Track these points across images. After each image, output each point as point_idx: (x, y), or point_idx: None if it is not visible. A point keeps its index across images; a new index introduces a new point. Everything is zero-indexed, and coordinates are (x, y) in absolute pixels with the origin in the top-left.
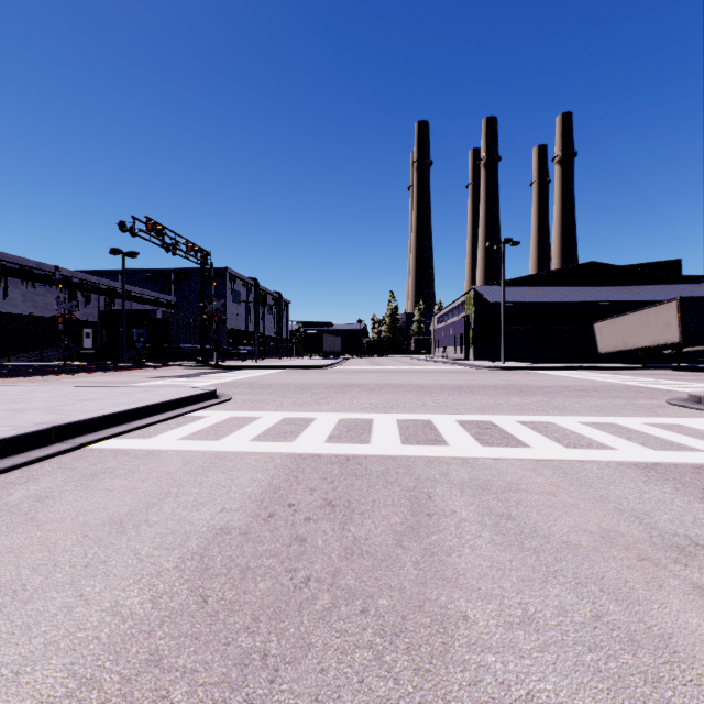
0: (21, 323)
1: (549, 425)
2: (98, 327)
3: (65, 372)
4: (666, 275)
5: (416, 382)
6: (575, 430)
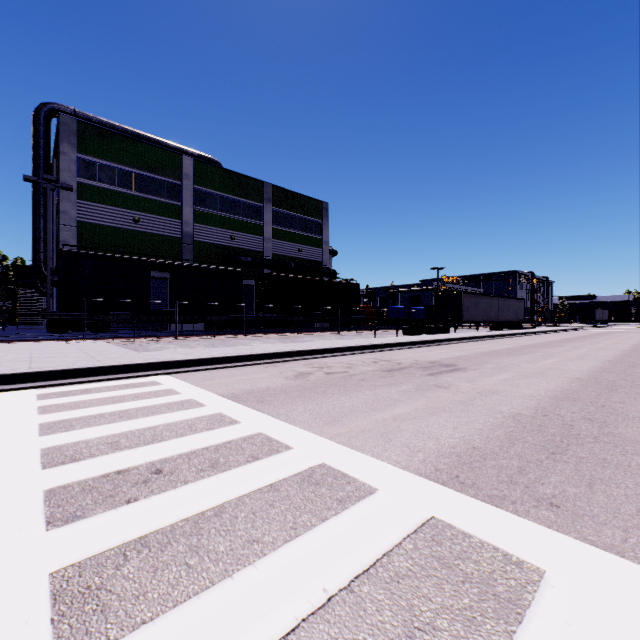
0: None
1: None
2: None
3: None
4: None
5: None
6: None
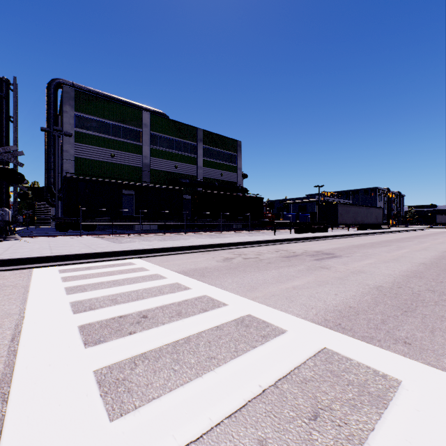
0: None
1: None
2: None
3: None
4: None
5: None
6: None
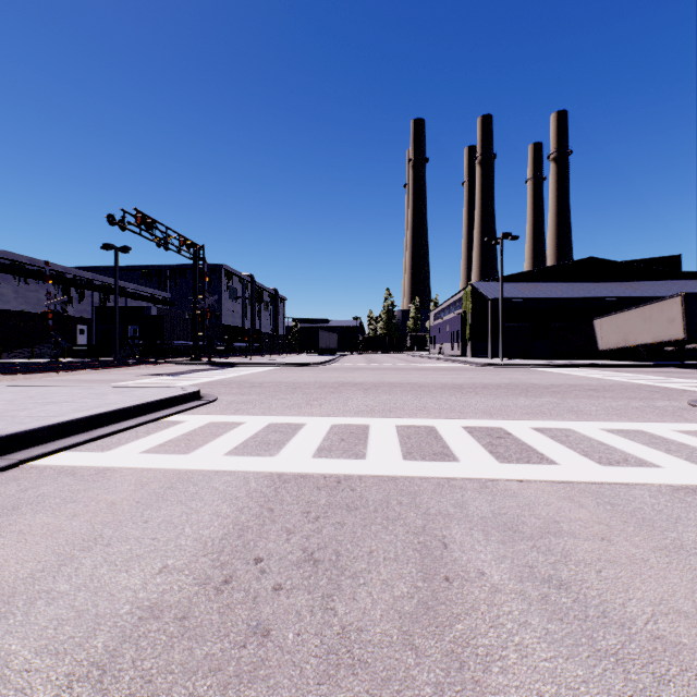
0: (13, 320)
1: (569, 432)
2: (92, 323)
3: (50, 370)
4: (665, 271)
5: (414, 380)
6: (602, 440)
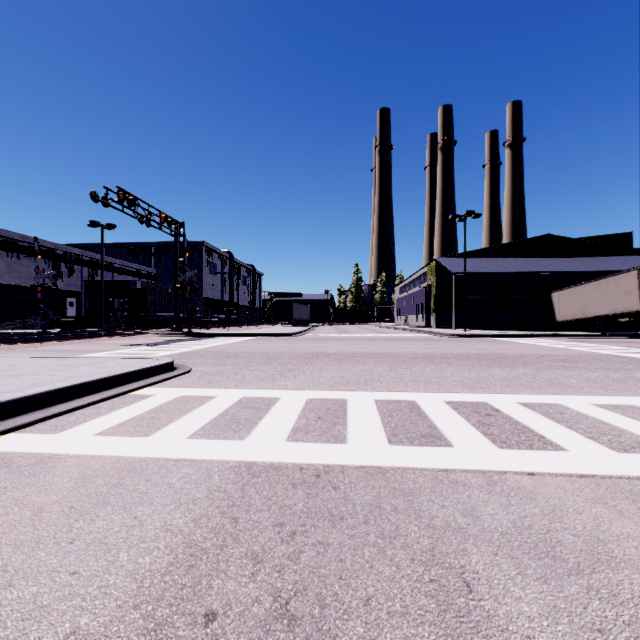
0: (6, 293)
1: (561, 409)
2: (81, 296)
3: (34, 340)
4: (617, 247)
5: (385, 350)
6: (601, 418)
